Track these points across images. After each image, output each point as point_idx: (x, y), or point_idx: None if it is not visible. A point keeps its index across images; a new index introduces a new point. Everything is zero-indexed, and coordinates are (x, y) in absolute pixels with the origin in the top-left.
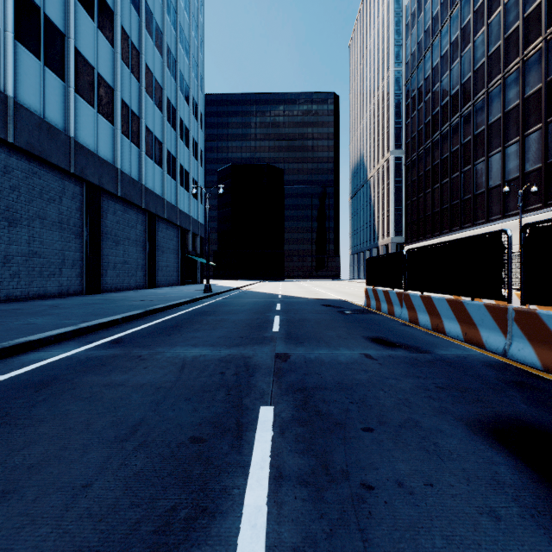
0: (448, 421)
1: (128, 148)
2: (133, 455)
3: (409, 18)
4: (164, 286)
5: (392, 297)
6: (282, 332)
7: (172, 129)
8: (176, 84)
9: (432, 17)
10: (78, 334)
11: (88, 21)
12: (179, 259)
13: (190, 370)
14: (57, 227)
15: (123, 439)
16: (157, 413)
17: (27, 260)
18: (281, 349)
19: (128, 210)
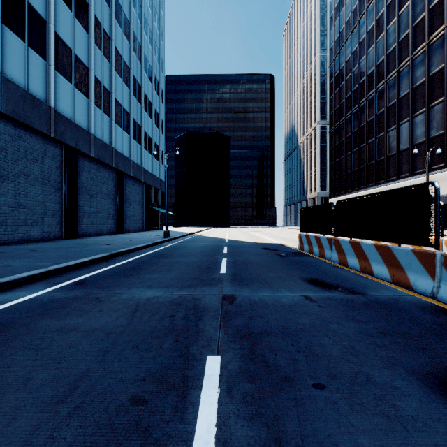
0: (400, 375)
1: (101, 117)
2: (65, 424)
3: (332, 12)
4: (131, 232)
5: (323, 242)
6: (229, 273)
7: (138, 103)
8: (141, 65)
9: (352, 11)
10: (47, 275)
11: (66, 11)
12: (144, 209)
13: (142, 313)
14: (39, 182)
15: (60, 399)
16: (102, 364)
17: (13, 211)
18: (228, 291)
19: (100, 168)
